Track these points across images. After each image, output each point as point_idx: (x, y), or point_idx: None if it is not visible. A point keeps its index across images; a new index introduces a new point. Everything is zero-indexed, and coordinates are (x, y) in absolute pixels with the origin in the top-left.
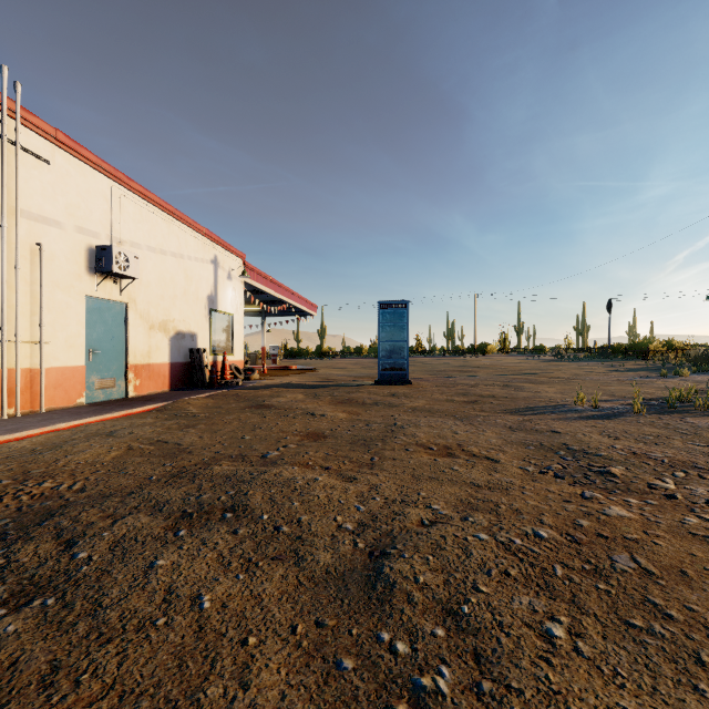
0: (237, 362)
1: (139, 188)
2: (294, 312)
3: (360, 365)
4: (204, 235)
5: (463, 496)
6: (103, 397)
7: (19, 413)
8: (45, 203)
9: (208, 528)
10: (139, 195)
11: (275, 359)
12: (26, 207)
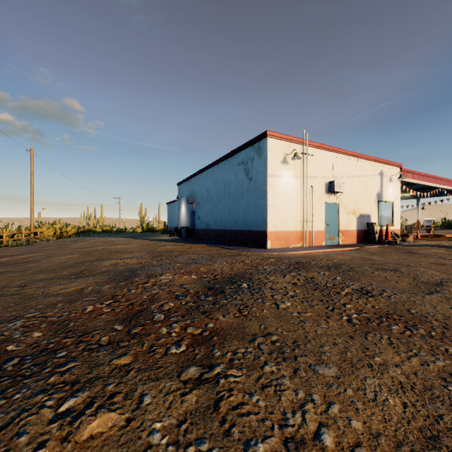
0: (395, 230)
1: (343, 151)
2: (448, 193)
3: None
4: (374, 161)
5: None
6: (330, 243)
7: (307, 246)
8: (313, 171)
9: (386, 271)
10: (343, 154)
11: (428, 229)
12: (308, 174)
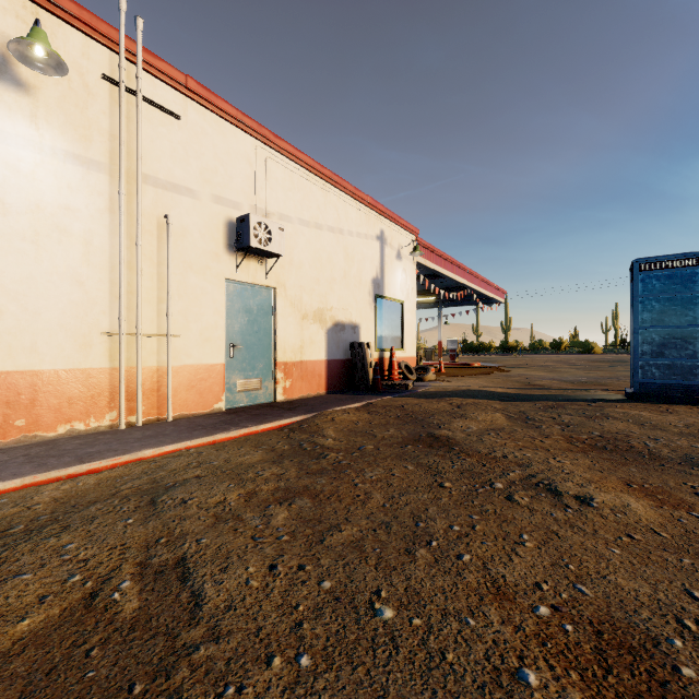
0: (408, 359)
1: (288, 148)
2: (475, 301)
3: (565, 363)
4: (367, 205)
5: None
6: (247, 400)
7: (140, 422)
8: (176, 167)
9: None
10: (288, 157)
11: (453, 355)
12: (152, 172)
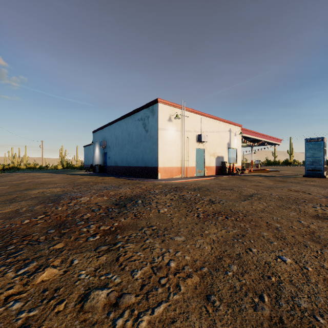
0: (238, 166)
1: (207, 115)
2: (268, 144)
3: None
4: (226, 122)
5: (282, 194)
6: (199, 175)
7: (184, 177)
8: (188, 127)
9: (226, 190)
10: (207, 117)
11: (257, 166)
12: (185, 129)
